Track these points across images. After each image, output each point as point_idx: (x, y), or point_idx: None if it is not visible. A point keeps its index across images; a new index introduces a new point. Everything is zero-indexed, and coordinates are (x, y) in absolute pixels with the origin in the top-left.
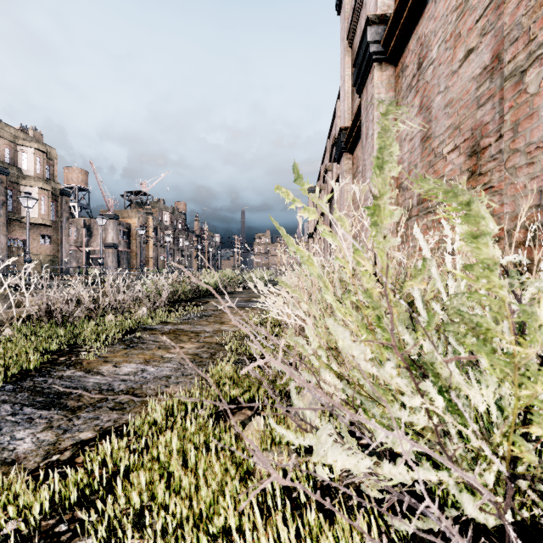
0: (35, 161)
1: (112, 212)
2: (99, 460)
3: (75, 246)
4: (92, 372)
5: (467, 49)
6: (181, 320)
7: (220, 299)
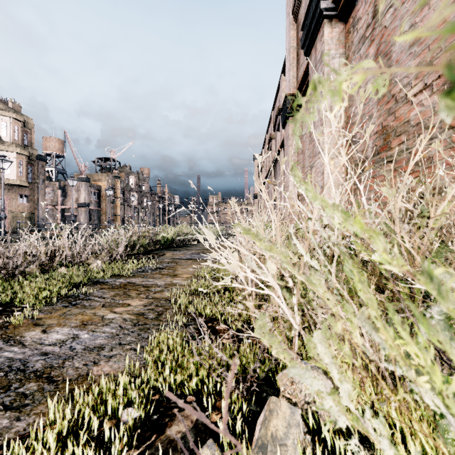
0: (13, 129)
1: (84, 175)
2: None
3: (51, 205)
4: (12, 341)
5: None
6: (135, 272)
7: None
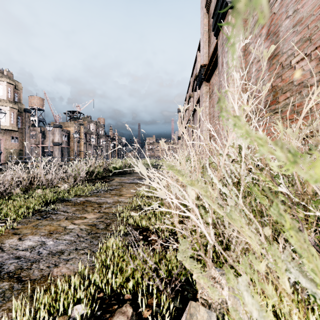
0: (7, 90)
1: (58, 123)
2: None
3: (34, 144)
4: None
5: None
6: (92, 193)
7: None
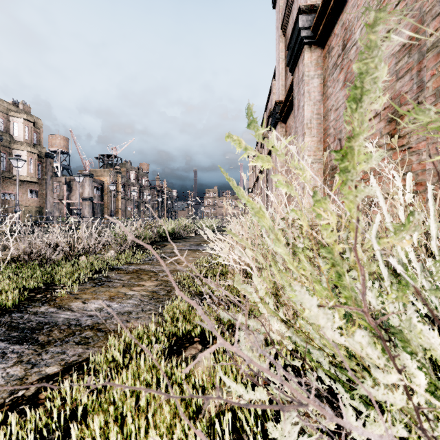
0: (24, 129)
1: (88, 171)
2: (58, 400)
3: (57, 199)
4: (64, 308)
5: (387, 30)
6: (143, 261)
7: (161, 261)
